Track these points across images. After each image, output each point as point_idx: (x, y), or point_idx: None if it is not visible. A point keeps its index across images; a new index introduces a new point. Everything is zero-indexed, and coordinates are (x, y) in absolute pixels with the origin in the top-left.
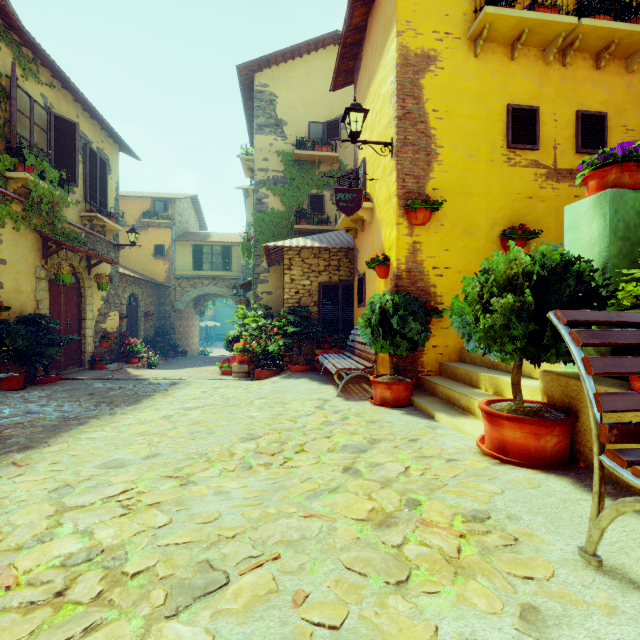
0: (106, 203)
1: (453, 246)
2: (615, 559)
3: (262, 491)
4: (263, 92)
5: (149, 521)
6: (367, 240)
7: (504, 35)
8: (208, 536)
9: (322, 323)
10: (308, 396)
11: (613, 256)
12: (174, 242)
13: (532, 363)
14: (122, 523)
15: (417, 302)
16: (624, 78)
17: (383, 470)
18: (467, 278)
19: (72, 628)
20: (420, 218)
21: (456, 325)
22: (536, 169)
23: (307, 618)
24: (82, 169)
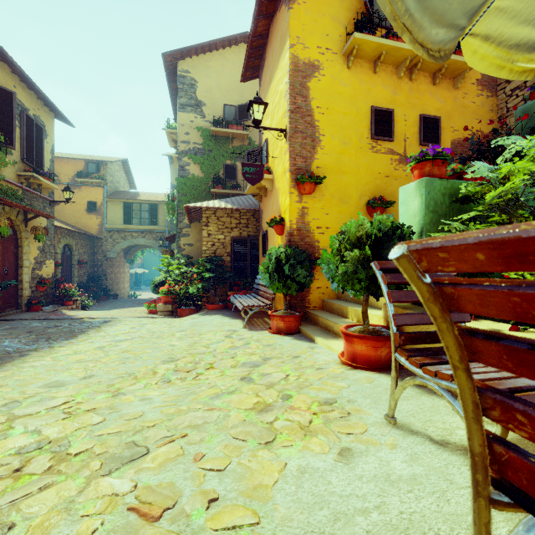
0: (42, 164)
1: (332, 211)
2: (406, 420)
3: (177, 396)
4: (185, 77)
5: (87, 421)
6: (269, 204)
7: (369, 54)
8: (134, 427)
9: (234, 270)
10: (220, 328)
11: (427, 223)
12: (106, 199)
13: (375, 298)
14: (65, 423)
15: (304, 254)
16: (452, 92)
17: (270, 377)
18: (332, 237)
19: (30, 488)
20: (307, 189)
21: (325, 271)
22: (392, 155)
23: (202, 467)
24: (19, 133)
